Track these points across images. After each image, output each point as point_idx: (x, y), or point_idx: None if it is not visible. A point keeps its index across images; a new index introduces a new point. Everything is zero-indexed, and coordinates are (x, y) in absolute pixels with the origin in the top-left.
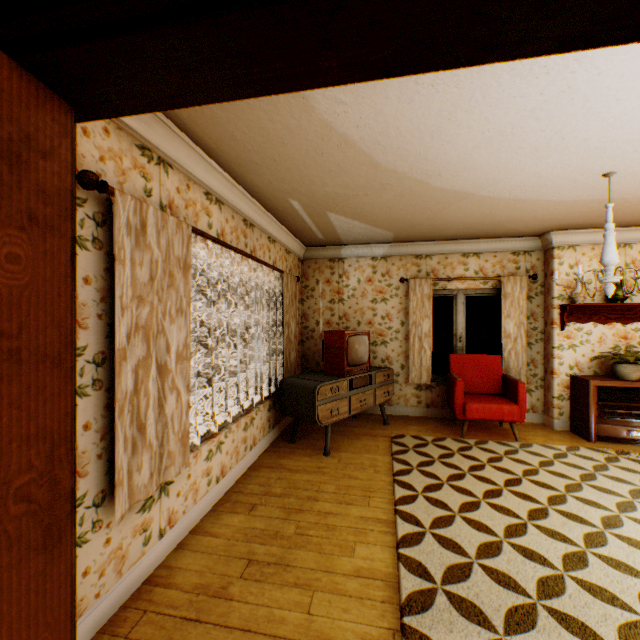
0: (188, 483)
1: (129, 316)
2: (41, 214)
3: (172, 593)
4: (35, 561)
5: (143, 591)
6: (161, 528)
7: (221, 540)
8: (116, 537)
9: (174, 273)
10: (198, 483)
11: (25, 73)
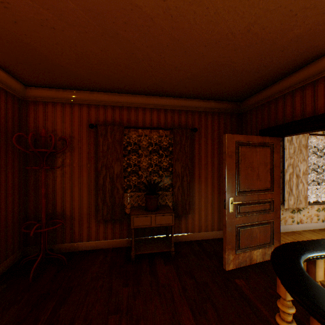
0: (307, 214)
1: (287, 162)
2: (277, 151)
3: (299, 235)
4: (276, 188)
5: (291, 232)
6: (297, 221)
7: (320, 235)
8: (284, 214)
9: (301, 149)
10: (312, 216)
11: (276, 137)
